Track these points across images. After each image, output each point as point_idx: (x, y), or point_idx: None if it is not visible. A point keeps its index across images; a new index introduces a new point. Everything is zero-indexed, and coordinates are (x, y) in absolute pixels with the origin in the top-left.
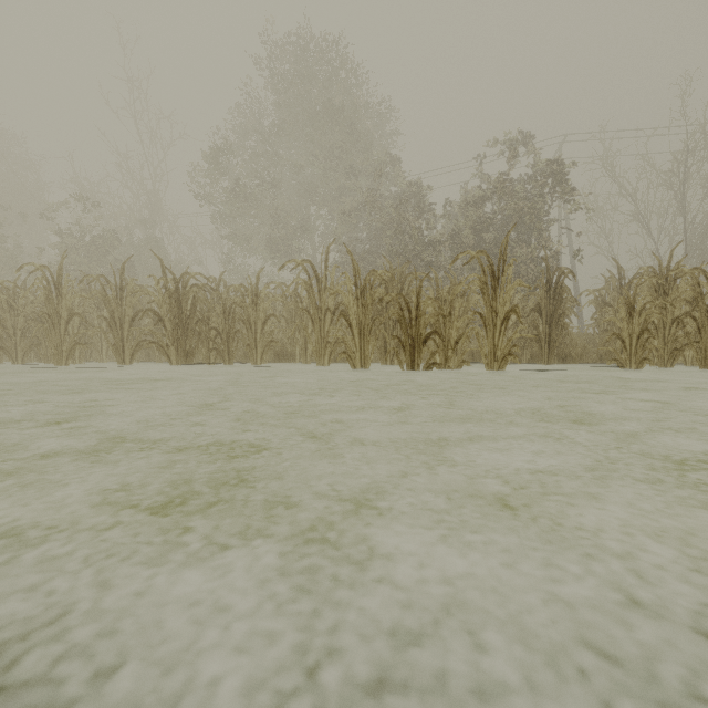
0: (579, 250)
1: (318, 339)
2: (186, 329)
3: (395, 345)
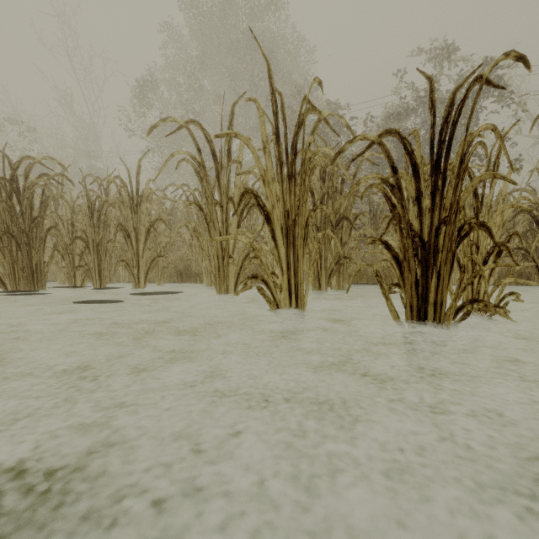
0: (517, 158)
1: (216, 250)
2: (32, 237)
3: (334, 261)
